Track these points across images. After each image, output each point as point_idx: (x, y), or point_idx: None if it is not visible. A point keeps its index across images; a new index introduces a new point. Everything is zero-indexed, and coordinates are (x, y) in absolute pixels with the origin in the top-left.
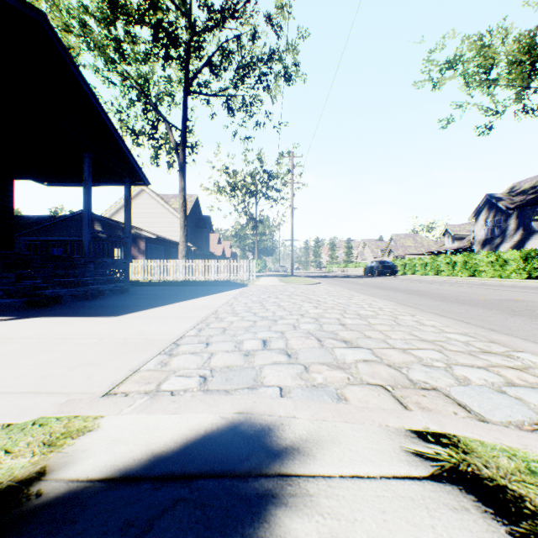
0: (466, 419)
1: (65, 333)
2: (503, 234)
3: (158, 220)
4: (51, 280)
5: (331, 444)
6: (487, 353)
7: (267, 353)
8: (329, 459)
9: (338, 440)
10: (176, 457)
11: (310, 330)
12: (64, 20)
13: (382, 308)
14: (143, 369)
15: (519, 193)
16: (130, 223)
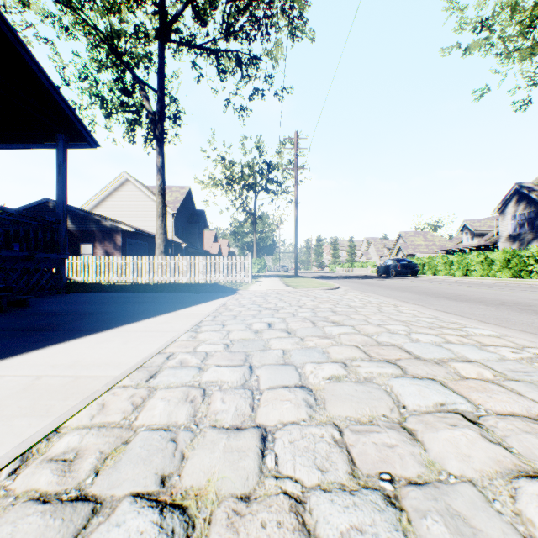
0: None
1: None
2: (537, 228)
3: (144, 214)
4: None
5: None
6: None
7: None
8: None
9: None
10: None
11: None
12: None
13: None
14: None
15: None
16: (66, 200)
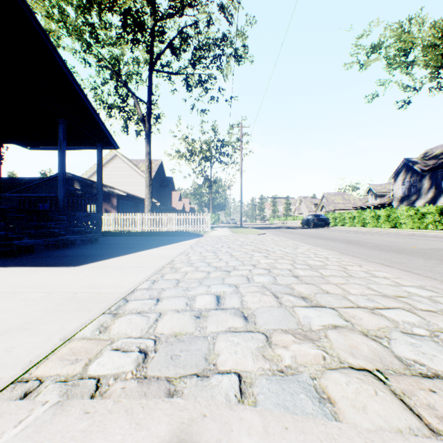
0: None
1: (16, 285)
2: (419, 192)
3: (129, 180)
4: (23, 231)
5: None
6: None
7: (221, 314)
8: None
9: None
10: None
11: (265, 284)
12: (46, 8)
13: (328, 258)
14: (77, 336)
15: (431, 158)
16: (101, 181)
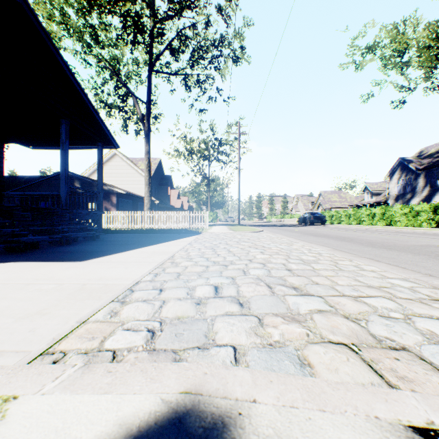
0: None
1: (28, 278)
2: (414, 190)
3: (128, 179)
4: (28, 228)
5: None
6: (438, 301)
7: (219, 302)
8: None
9: None
10: None
11: (259, 276)
12: (47, 10)
13: (321, 254)
14: (91, 320)
15: (426, 157)
16: (102, 180)
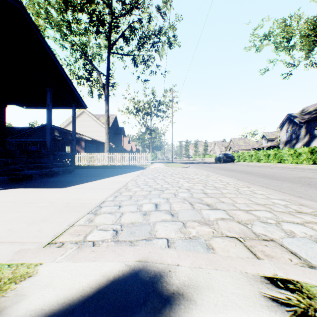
0: (302, 267)
1: (30, 199)
2: (298, 137)
3: (93, 129)
4: (25, 165)
5: (207, 289)
6: (301, 213)
7: (158, 213)
8: (207, 304)
9: (212, 285)
10: (90, 302)
11: (185, 197)
12: (36, 9)
13: (228, 183)
14: (76, 224)
15: (306, 113)
16: (75, 131)
